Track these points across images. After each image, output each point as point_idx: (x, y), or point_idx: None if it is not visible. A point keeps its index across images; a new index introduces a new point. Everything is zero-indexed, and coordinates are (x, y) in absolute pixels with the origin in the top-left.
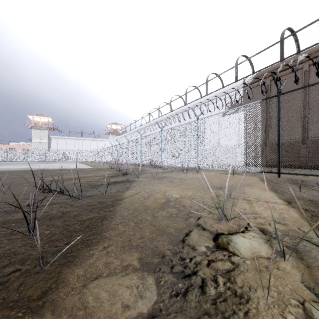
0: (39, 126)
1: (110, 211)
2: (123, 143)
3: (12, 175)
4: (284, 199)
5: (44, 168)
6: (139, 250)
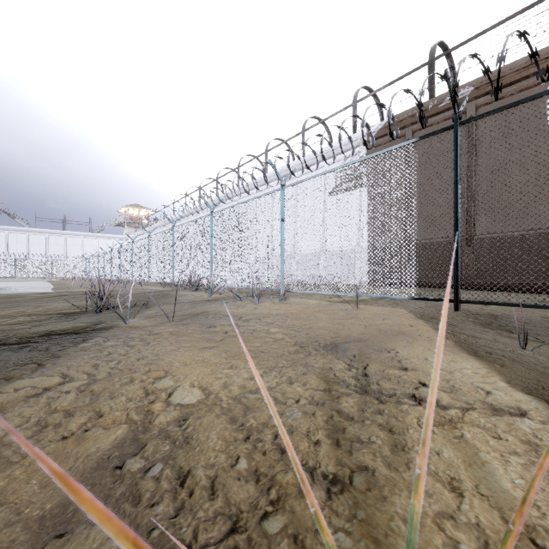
0: None
1: None
2: (141, 240)
3: None
4: (525, 386)
5: None
6: None
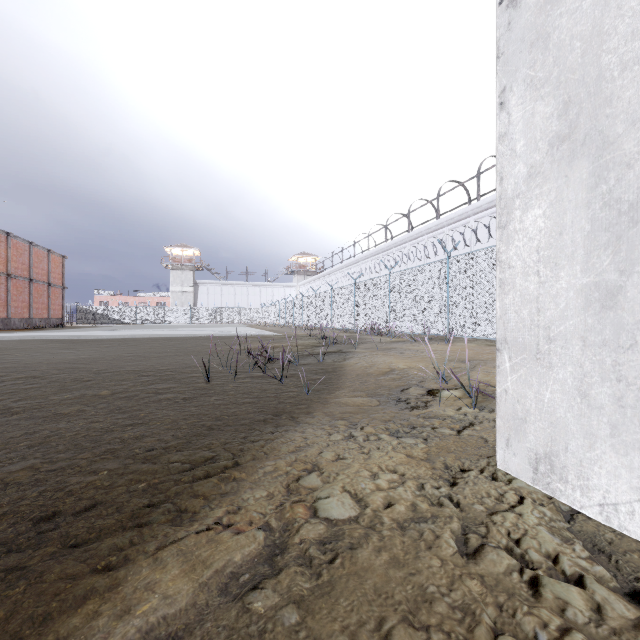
0: (181, 265)
1: (334, 375)
2: (323, 292)
3: (188, 343)
4: None
5: (214, 334)
6: (366, 392)
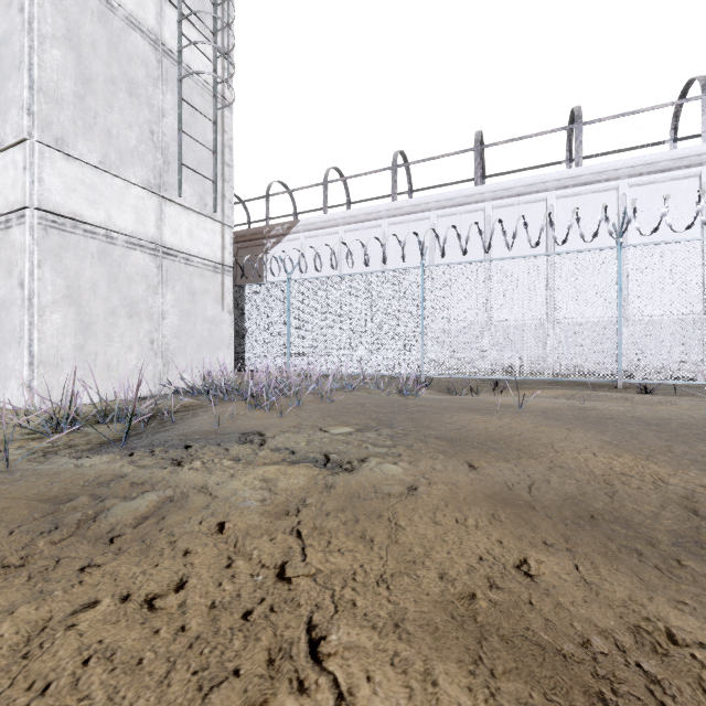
0: None
1: None
2: None
3: None
4: None
5: None
6: None
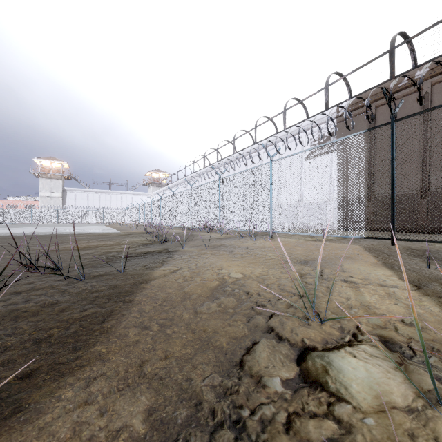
0: (50, 174)
1: (123, 303)
2: (167, 197)
3: None
4: (408, 280)
5: (49, 232)
6: (154, 387)
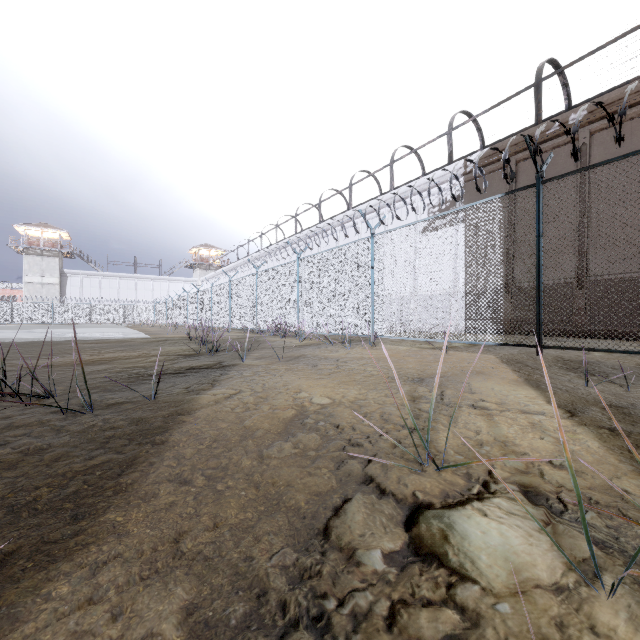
0: (40, 249)
1: (152, 445)
2: (221, 285)
3: None
4: (559, 403)
5: (39, 338)
6: (196, 572)
